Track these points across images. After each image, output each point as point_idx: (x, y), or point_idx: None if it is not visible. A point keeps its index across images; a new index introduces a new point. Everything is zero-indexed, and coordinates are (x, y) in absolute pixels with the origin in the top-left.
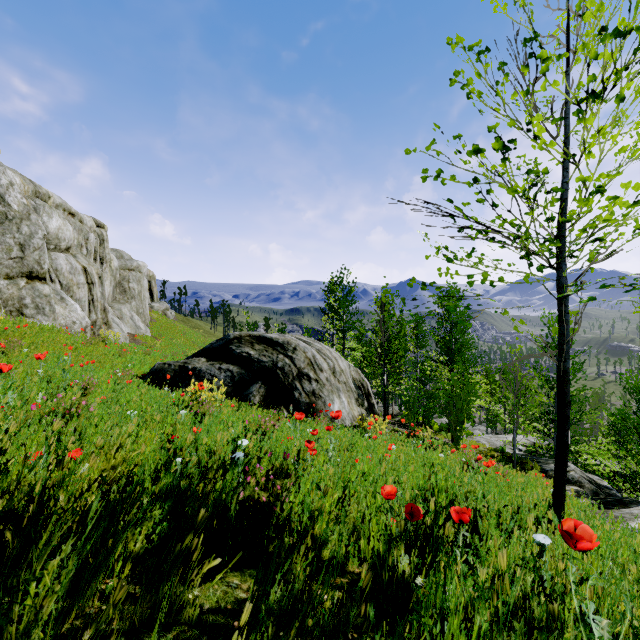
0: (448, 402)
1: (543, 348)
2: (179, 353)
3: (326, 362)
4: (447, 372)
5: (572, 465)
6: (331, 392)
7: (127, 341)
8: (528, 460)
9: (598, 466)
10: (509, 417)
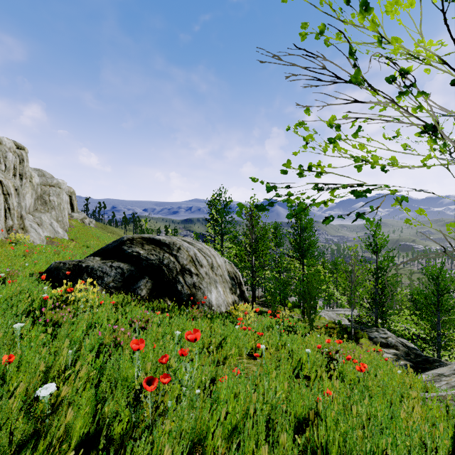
0: (304, 291)
1: (367, 246)
2: (90, 252)
3: (205, 259)
4: (299, 265)
5: (389, 332)
6: (209, 284)
7: (44, 243)
8: (358, 330)
9: (404, 331)
10: (348, 300)
